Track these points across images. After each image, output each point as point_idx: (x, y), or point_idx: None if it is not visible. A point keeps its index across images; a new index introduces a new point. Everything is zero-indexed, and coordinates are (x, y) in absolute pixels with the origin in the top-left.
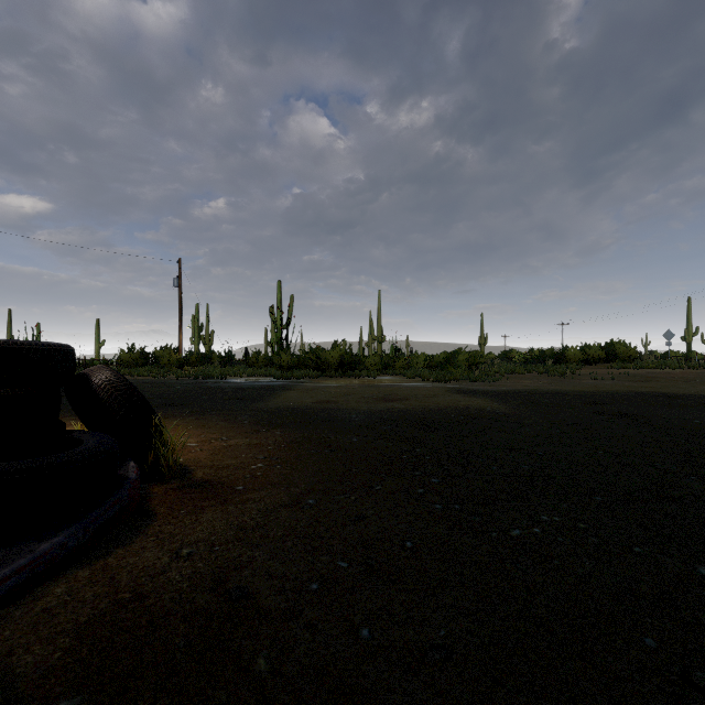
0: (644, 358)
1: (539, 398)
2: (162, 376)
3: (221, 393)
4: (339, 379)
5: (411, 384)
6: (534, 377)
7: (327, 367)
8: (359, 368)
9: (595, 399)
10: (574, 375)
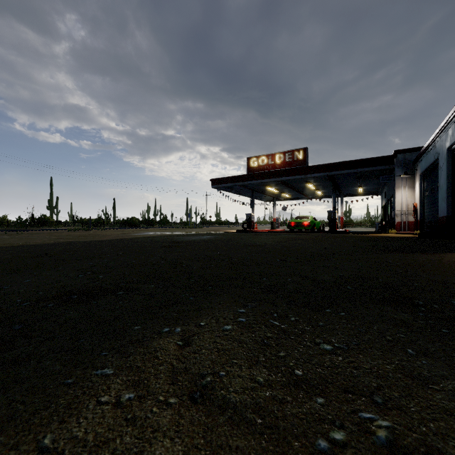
0: None
1: None
2: None
3: None
4: None
5: None
6: None
7: None
8: None
9: None
10: None
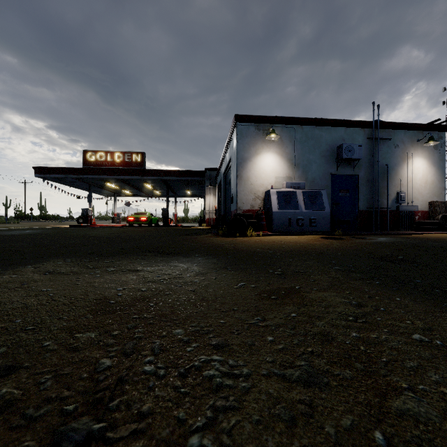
0: None
1: None
2: None
3: None
4: None
5: None
6: None
7: None
8: None
9: None
10: None
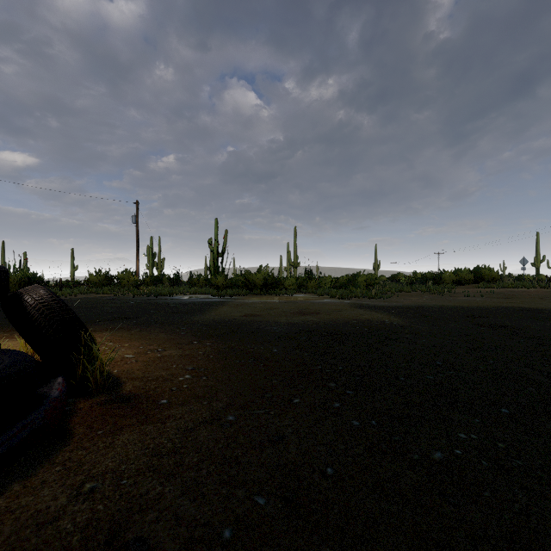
0: (505, 280)
1: (426, 312)
2: (122, 294)
3: (167, 308)
4: (263, 296)
5: (321, 301)
6: (419, 294)
7: (254, 287)
8: (279, 287)
9: (472, 313)
10: (450, 293)
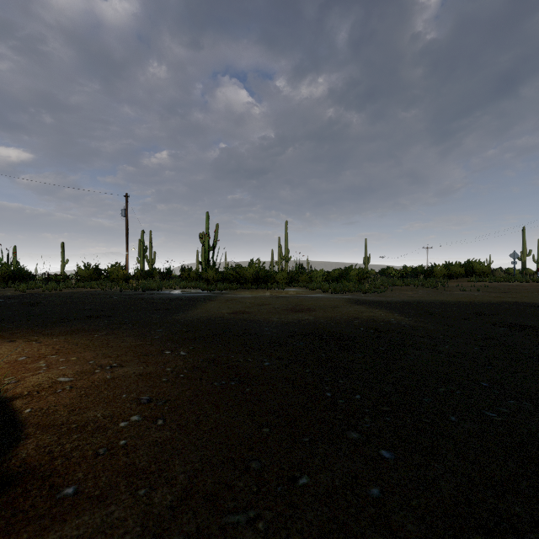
0: (496, 273)
1: (430, 308)
2: (109, 288)
3: (150, 304)
4: (254, 290)
5: (314, 295)
6: (412, 289)
7: (245, 281)
8: (271, 281)
9: (479, 309)
10: (443, 287)
